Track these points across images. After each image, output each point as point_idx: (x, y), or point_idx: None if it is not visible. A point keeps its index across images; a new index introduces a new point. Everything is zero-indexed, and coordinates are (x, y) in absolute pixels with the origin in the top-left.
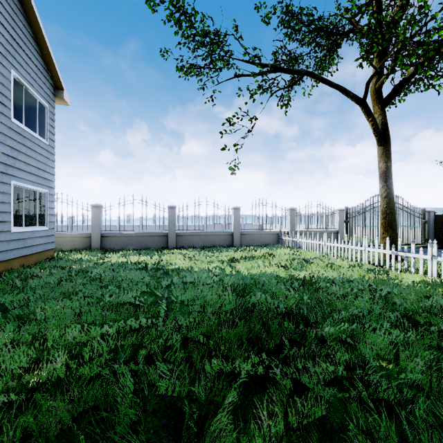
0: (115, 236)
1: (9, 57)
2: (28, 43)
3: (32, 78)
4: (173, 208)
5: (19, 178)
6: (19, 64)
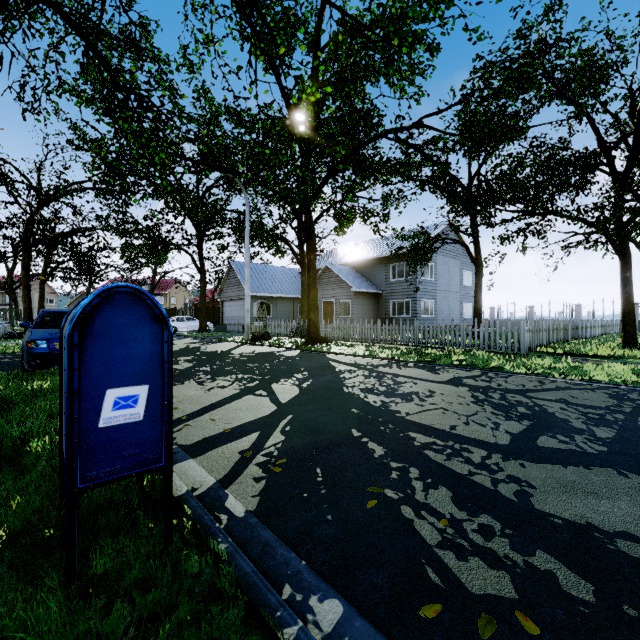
0: (500, 322)
1: (462, 267)
2: (466, 257)
3: (467, 267)
4: (531, 307)
5: (464, 301)
6: (464, 266)
